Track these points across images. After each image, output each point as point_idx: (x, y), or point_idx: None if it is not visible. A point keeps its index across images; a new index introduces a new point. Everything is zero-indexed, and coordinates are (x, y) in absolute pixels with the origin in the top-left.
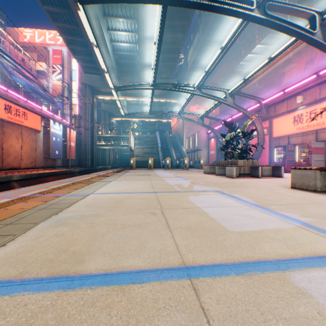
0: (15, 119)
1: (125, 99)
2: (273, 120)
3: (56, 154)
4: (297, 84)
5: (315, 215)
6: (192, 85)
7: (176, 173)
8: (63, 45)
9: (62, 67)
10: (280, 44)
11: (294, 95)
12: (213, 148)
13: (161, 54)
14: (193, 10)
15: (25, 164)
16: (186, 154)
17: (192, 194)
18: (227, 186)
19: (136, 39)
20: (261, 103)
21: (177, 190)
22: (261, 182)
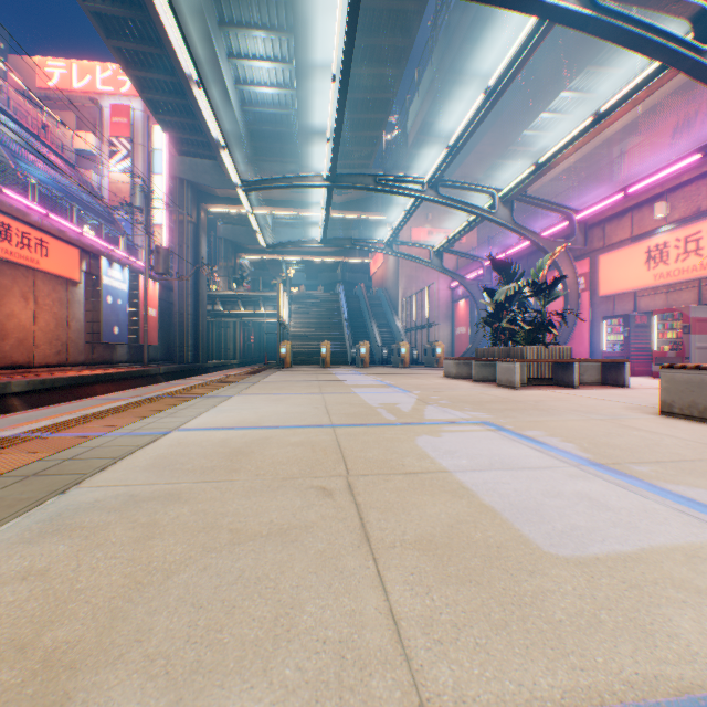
0: (20, 256)
1: (268, 212)
2: (599, 258)
3: (114, 334)
4: (655, 175)
5: None
6: (419, 179)
7: (382, 377)
8: (133, 95)
9: (132, 143)
10: (612, 90)
11: (648, 201)
12: (464, 321)
13: (349, 112)
14: (421, 12)
15: (44, 357)
16: (404, 334)
17: (425, 431)
18: (506, 408)
19: (292, 78)
20: (573, 220)
21: (387, 419)
22: (582, 399)
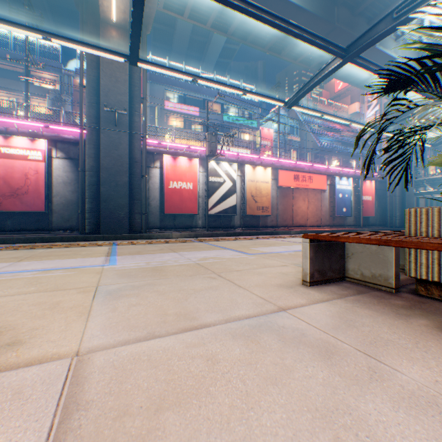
0: (300, 185)
1: None
2: None
3: (341, 212)
4: None
5: (295, 254)
6: None
7: None
8: None
9: None
10: None
11: None
12: None
13: None
14: None
15: (310, 222)
16: None
17: None
18: None
19: None
20: None
21: None
22: None
